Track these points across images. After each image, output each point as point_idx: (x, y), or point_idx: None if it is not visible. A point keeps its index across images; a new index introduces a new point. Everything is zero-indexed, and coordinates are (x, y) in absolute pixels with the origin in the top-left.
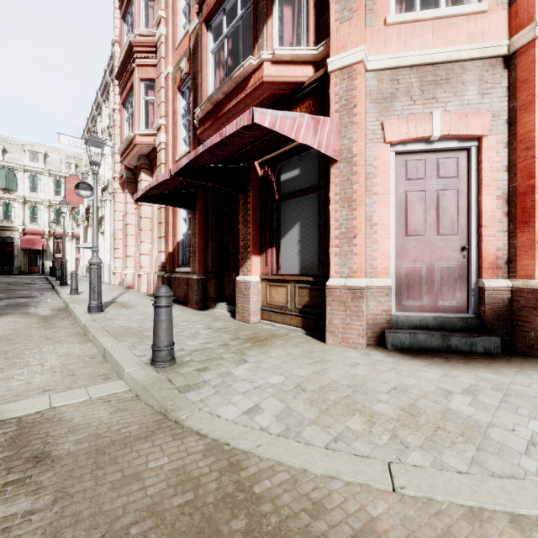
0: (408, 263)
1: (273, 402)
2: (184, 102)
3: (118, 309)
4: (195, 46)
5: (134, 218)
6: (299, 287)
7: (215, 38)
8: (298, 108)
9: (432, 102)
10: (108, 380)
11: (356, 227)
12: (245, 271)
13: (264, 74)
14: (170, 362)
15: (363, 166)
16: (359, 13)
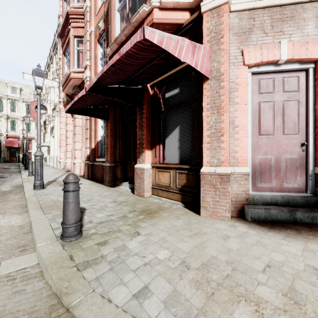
0: (260, 155)
1: (161, 282)
2: (102, 49)
3: (56, 186)
4: (108, 10)
5: (71, 127)
6: (179, 172)
7: (121, 2)
8: None
9: (280, 34)
10: (24, 252)
11: (223, 128)
12: (140, 160)
13: (154, 17)
14: (76, 236)
15: (228, 82)
16: None
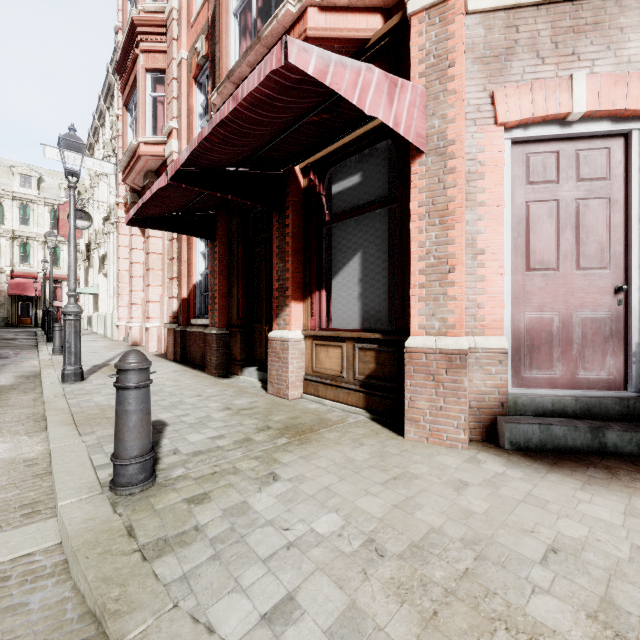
0: (530, 312)
1: (323, 588)
2: (202, 97)
3: (107, 377)
4: (214, 15)
5: (141, 255)
6: (361, 347)
7: None
8: None
9: (571, 59)
10: (32, 518)
11: (453, 255)
12: (281, 323)
13: (308, 26)
14: (143, 484)
15: (463, 160)
16: None
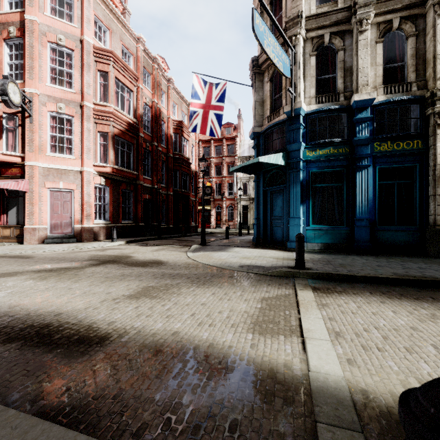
0: (54, 221)
1: None
2: None
3: None
4: None
5: None
6: (16, 229)
7: None
8: (15, 169)
9: (60, 179)
10: None
11: (35, 211)
12: None
13: None
14: None
15: (37, 194)
16: (35, 152)
